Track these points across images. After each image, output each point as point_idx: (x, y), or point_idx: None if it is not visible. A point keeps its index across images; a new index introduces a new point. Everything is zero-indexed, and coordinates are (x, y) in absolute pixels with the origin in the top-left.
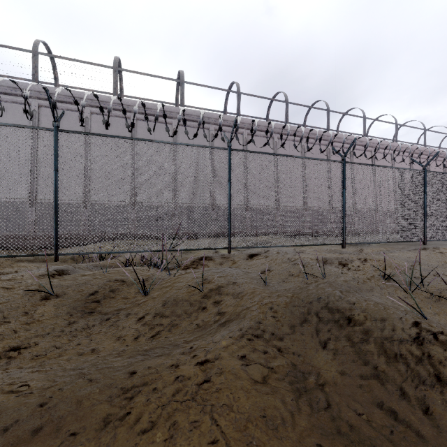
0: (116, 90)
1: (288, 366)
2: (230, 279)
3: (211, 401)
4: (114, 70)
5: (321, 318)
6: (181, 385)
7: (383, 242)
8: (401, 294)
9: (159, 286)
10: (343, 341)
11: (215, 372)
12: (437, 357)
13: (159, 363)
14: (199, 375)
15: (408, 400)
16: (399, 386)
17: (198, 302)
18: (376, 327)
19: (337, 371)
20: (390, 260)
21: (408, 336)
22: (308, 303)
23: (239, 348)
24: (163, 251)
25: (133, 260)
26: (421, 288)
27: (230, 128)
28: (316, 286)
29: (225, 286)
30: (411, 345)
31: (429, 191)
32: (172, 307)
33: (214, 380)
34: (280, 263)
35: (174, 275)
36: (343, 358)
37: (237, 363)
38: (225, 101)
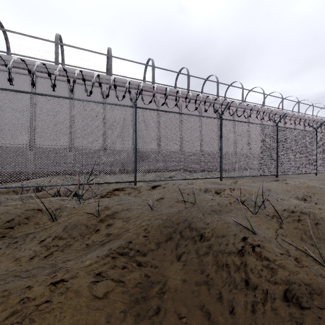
0: (57, 59)
1: (140, 278)
2: (126, 206)
3: (36, 323)
4: (56, 44)
5: (183, 236)
6: (20, 307)
7: (248, 176)
8: (249, 214)
9: (68, 213)
10: (193, 254)
11: (59, 292)
12: (250, 265)
13: (18, 285)
14: (45, 295)
15: (222, 302)
16: (219, 291)
17: (93, 225)
18: (216, 242)
19: (181, 280)
20: (250, 189)
21: (236, 249)
22: (176, 224)
23: (100, 266)
24: (79, 185)
25: (59, 191)
26: (263, 209)
27: (147, 92)
28: (188, 210)
29: (120, 212)
30: (235, 256)
31: (280, 140)
32: (71, 231)
33: (53, 300)
34: (172, 192)
35: (83, 204)
36: (189, 268)
37: (88, 281)
38: (144, 72)
